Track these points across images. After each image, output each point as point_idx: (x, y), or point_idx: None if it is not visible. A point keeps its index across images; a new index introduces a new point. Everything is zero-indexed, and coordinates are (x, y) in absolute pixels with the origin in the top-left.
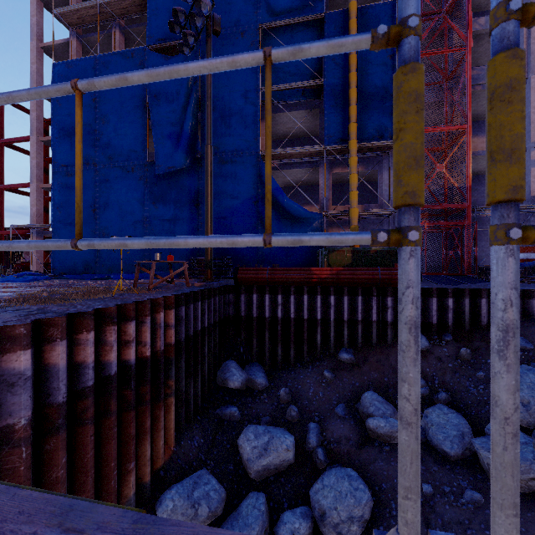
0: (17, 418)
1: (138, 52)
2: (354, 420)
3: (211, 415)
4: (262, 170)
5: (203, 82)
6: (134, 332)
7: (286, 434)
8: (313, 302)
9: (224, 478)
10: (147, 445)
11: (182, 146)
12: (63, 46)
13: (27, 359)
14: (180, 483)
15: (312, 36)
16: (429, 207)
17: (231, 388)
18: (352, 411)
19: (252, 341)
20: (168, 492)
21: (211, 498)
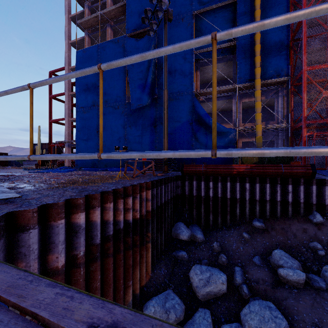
0: (79, 251)
1: (121, 39)
2: (268, 268)
3: (170, 255)
4: (195, 103)
5: None
6: (131, 203)
7: (220, 273)
8: (234, 187)
9: (181, 296)
10: (138, 271)
11: (146, 92)
12: (81, 41)
13: (83, 218)
14: (157, 297)
15: (228, 14)
16: (316, 122)
17: (181, 239)
18: (265, 262)
19: (193, 210)
20: (150, 301)
21: (176, 309)
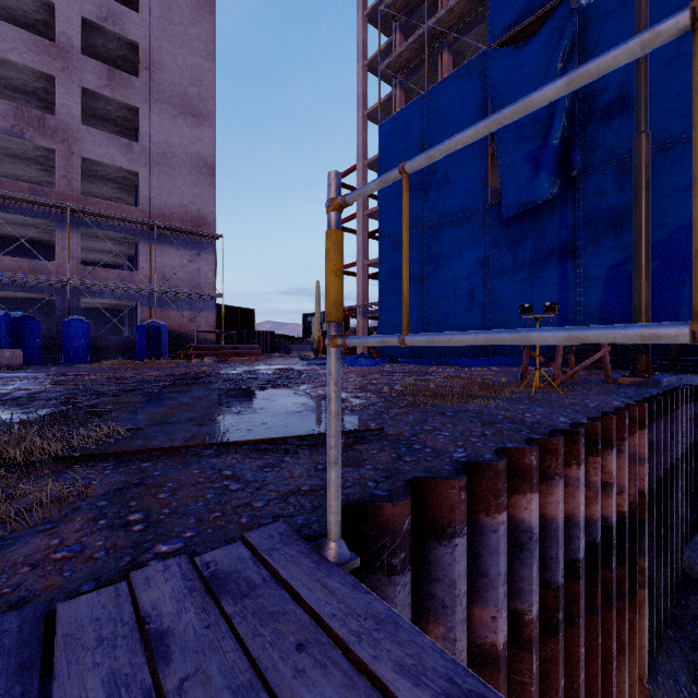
0: (526, 603)
1: (475, 61)
2: None
3: (692, 635)
4: None
5: (583, 53)
6: (613, 468)
7: None
8: None
9: None
10: (624, 673)
11: (546, 167)
12: (386, 103)
13: (535, 508)
14: None
15: None
16: None
17: None
18: None
19: None
20: None
21: None
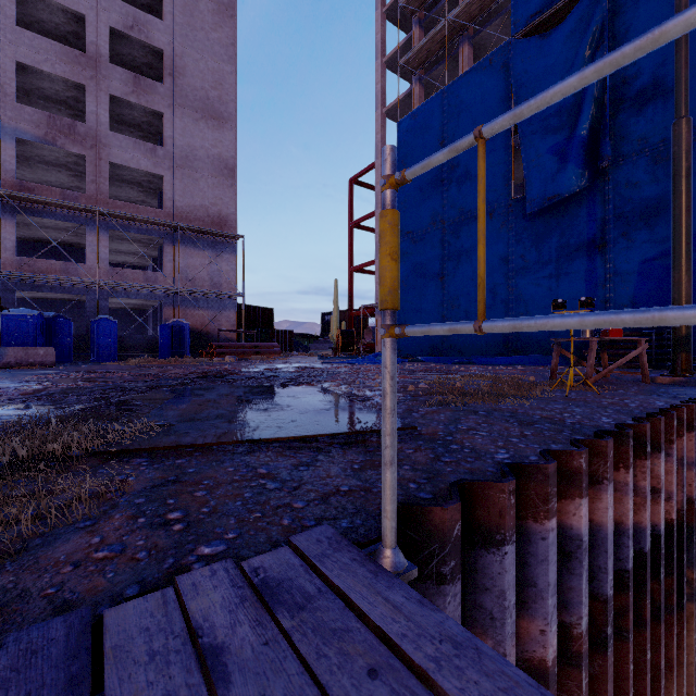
0: (575, 616)
1: (498, 53)
2: None
3: None
4: None
5: (613, 38)
6: (661, 472)
7: None
8: None
9: None
10: (672, 692)
11: (573, 158)
12: (404, 100)
13: (584, 514)
14: None
15: None
16: None
17: None
18: None
19: None
20: None
21: None
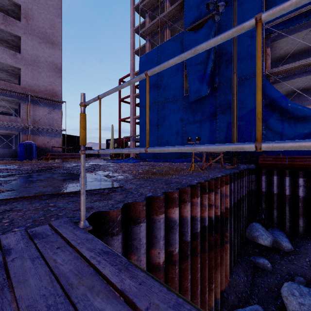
0: (174, 248)
1: (179, 35)
2: None
3: (246, 260)
4: (265, 85)
5: None
6: (213, 199)
7: None
8: None
9: None
10: (218, 274)
11: (205, 82)
12: (143, 48)
13: (177, 213)
14: (243, 310)
15: None
16: None
17: (258, 243)
18: None
19: (272, 211)
20: None
21: None
